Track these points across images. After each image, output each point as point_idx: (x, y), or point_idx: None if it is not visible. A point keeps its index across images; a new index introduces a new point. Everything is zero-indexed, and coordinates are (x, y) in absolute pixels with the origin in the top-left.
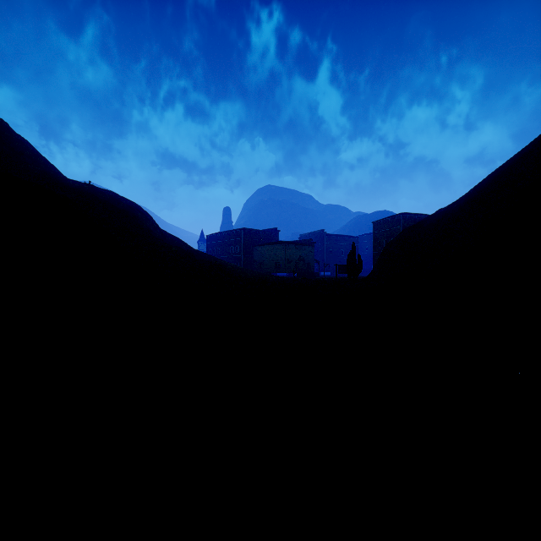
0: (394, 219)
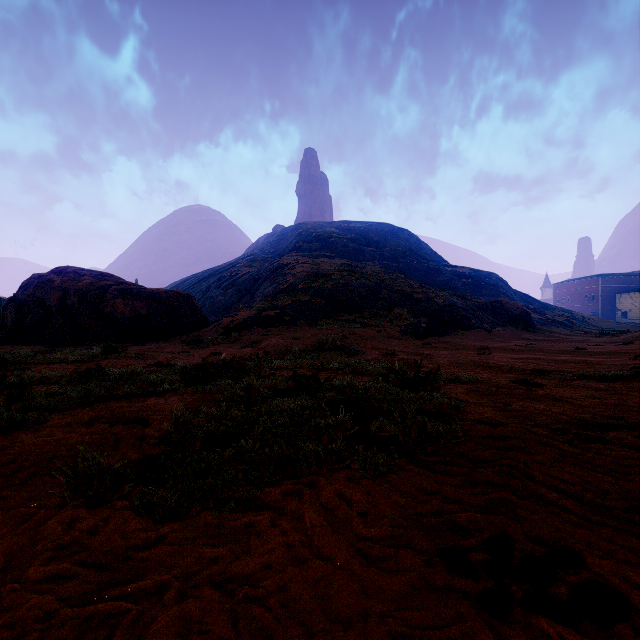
0: None
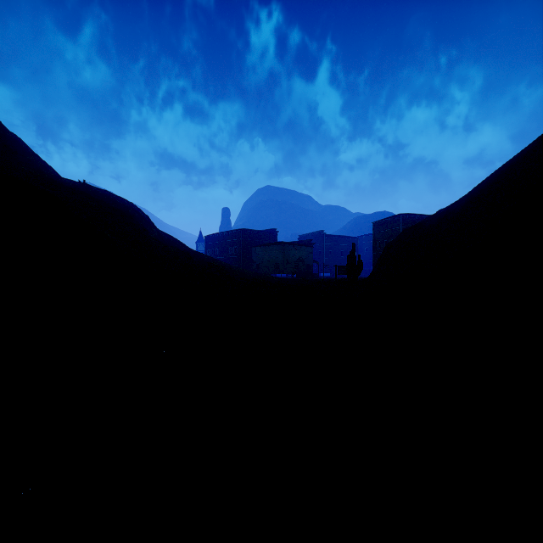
0: (394, 219)
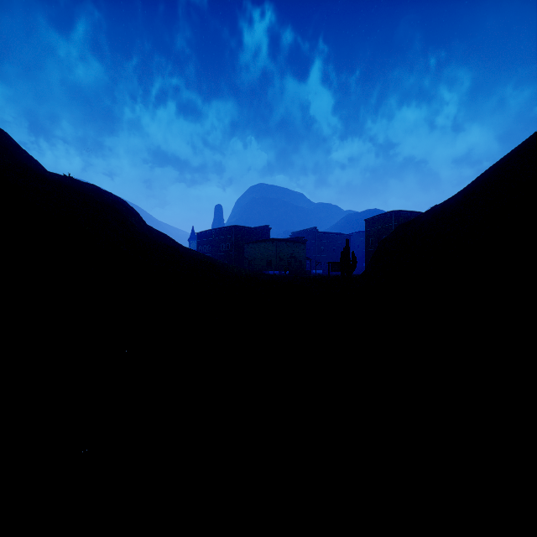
0: (386, 216)
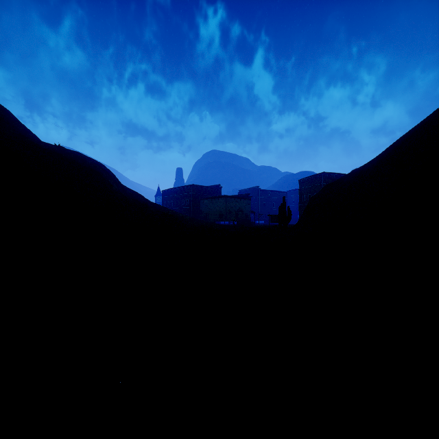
0: (316, 177)
